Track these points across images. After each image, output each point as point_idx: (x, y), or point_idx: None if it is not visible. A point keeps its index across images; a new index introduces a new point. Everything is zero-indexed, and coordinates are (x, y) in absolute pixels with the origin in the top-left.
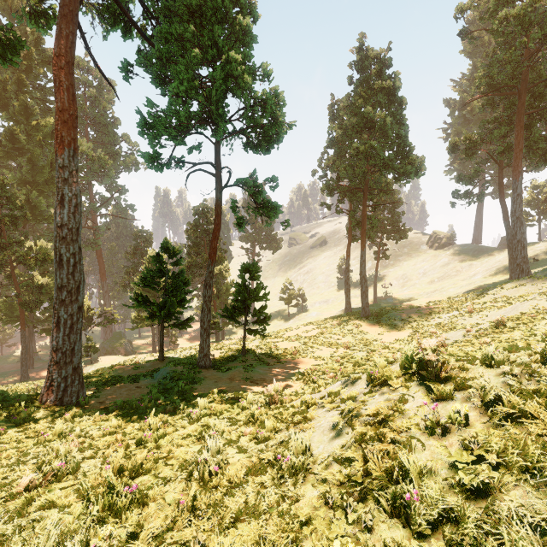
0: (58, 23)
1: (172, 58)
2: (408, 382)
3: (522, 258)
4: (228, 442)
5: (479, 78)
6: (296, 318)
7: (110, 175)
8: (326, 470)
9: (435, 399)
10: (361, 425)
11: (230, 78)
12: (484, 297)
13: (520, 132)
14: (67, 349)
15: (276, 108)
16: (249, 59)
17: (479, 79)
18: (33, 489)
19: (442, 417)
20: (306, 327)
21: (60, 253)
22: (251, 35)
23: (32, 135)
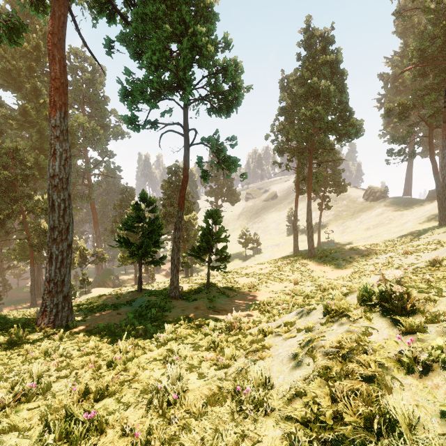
0: (52, 6)
1: (146, 35)
2: (368, 313)
3: None
4: (190, 367)
5: (412, 51)
6: (252, 259)
7: (101, 142)
8: (288, 405)
9: (403, 332)
10: (323, 356)
11: (195, 48)
12: (417, 240)
13: None
14: (58, 280)
15: (235, 75)
16: (212, 32)
17: (412, 53)
18: (1, 409)
19: (423, 353)
20: (260, 266)
21: (52, 199)
22: (214, 14)
23: (40, 111)
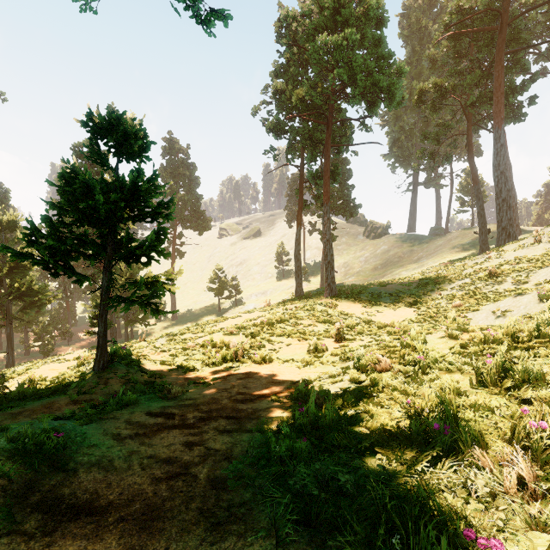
0: None
1: None
2: None
3: (508, 220)
4: None
5: (450, 15)
6: (229, 312)
7: None
8: None
9: None
10: None
11: None
12: (486, 261)
13: (501, 72)
14: None
15: None
16: None
17: (450, 16)
18: None
19: None
20: (248, 315)
21: None
22: None
23: None
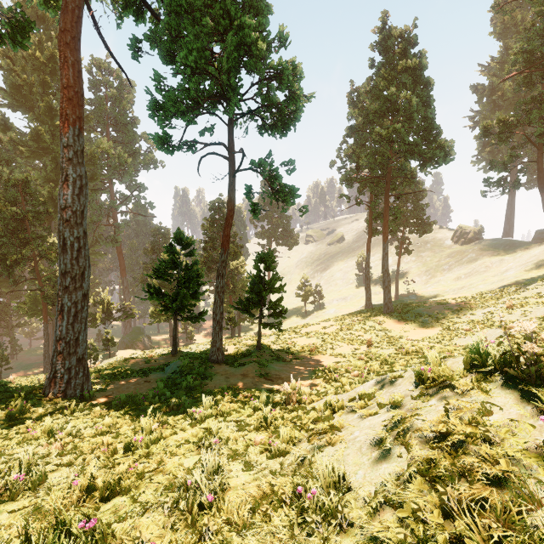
0: None
1: (182, 32)
2: (482, 383)
3: None
4: (233, 453)
5: (515, 54)
6: (313, 315)
7: (130, 173)
8: (373, 517)
9: (542, 410)
10: (420, 444)
11: (243, 46)
12: (523, 291)
13: None
14: (71, 338)
15: (293, 81)
16: (264, 27)
17: (515, 56)
18: None
19: None
20: (324, 324)
21: (63, 237)
22: (266, 5)
23: (56, 135)
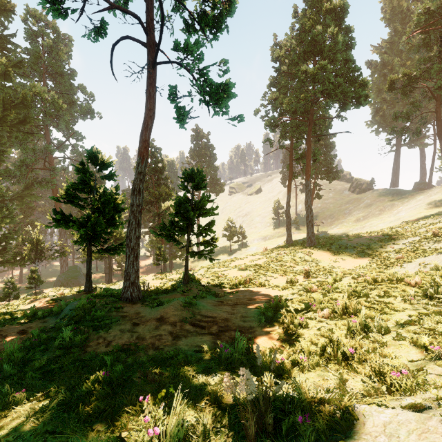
0: None
1: None
2: None
3: None
4: None
5: (418, 15)
6: (237, 252)
7: (65, 119)
8: None
9: None
10: None
11: None
12: (439, 222)
13: None
14: None
15: None
16: None
17: (418, 17)
18: None
19: None
20: (252, 257)
21: None
22: None
23: None
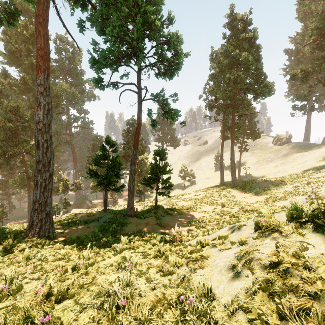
0: None
1: (109, 16)
2: (299, 229)
3: None
4: (139, 273)
5: (311, 29)
6: (188, 188)
7: (79, 103)
8: (231, 317)
9: None
10: (260, 268)
11: (146, 23)
12: (317, 173)
13: None
14: (42, 201)
15: (177, 45)
16: (159, 12)
17: (311, 31)
18: None
19: None
20: (195, 193)
21: (37, 139)
22: None
23: (35, 80)
